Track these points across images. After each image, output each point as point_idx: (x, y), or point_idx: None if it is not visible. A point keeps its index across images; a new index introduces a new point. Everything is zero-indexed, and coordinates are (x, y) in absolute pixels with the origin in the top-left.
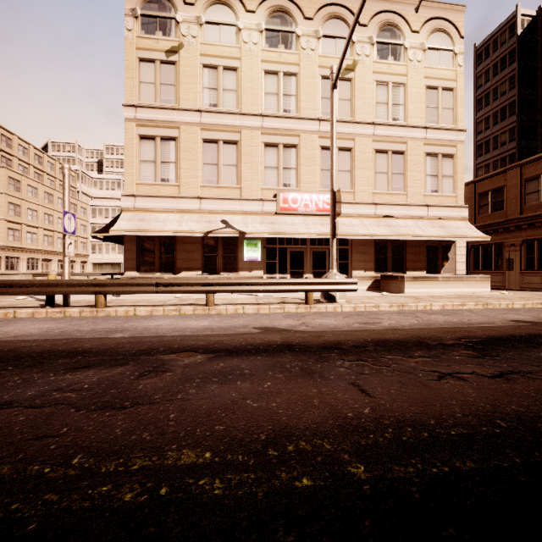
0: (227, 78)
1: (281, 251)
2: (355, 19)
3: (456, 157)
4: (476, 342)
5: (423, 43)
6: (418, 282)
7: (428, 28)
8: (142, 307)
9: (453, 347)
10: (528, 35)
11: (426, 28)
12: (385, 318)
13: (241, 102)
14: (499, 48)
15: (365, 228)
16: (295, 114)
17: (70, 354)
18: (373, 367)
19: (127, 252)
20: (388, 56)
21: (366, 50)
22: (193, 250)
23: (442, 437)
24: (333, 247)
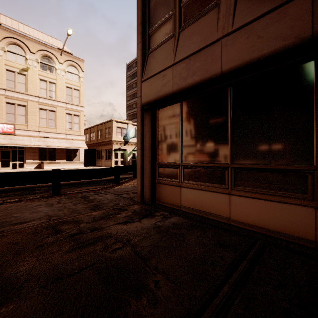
0: None
1: None
2: None
3: (80, 116)
4: None
5: (65, 69)
6: (51, 164)
7: (67, 63)
8: None
9: None
10: None
11: (66, 63)
12: None
13: None
14: (133, 69)
15: (30, 141)
16: None
17: None
18: None
19: None
20: (47, 69)
21: (34, 64)
22: None
23: None
24: None
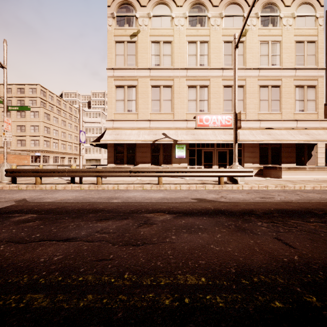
0: (165, 48)
1: (198, 151)
2: (253, 2)
3: (318, 87)
4: None
5: (293, 13)
6: (291, 171)
7: (296, 2)
8: (122, 185)
9: None
10: None
11: (295, 3)
12: (275, 194)
13: (174, 62)
14: None
15: (253, 136)
16: (207, 66)
17: (94, 211)
18: (284, 227)
19: (109, 153)
20: (268, 24)
21: (253, 22)
22: (145, 151)
23: None
24: (235, 149)
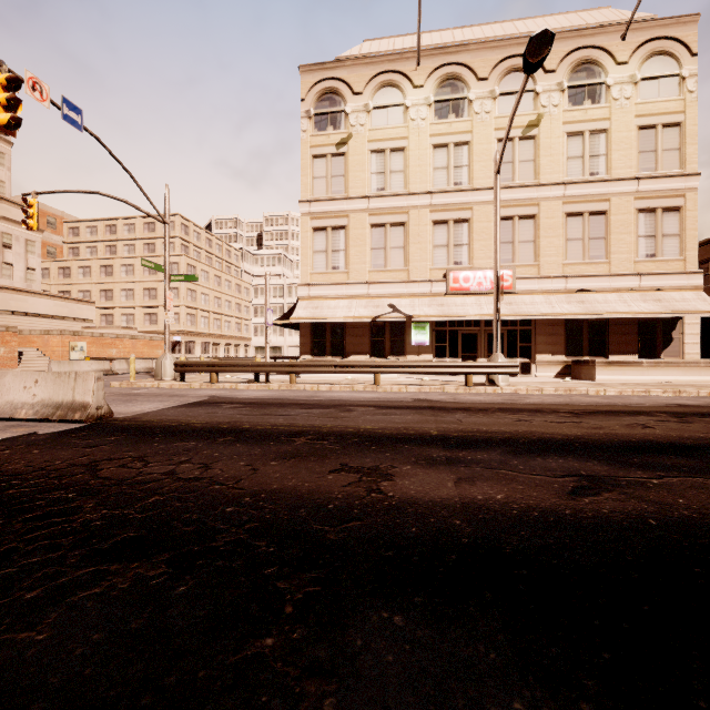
0: (394, 160)
1: (452, 334)
2: (510, 119)
3: (685, 209)
4: (586, 412)
5: (633, 75)
6: (614, 368)
7: (640, 55)
8: (323, 385)
9: (558, 413)
10: None
11: (638, 55)
12: (535, 398)
13: (409, 182)
14: None
15: (550, 306)
16: (467, 186)
17: (296, 404)
18: (479, 416)
19: (302, 338)
20: (583, 100)
21: (554, 99)
22: (361, 334)
23: (482, 431)
24: (496, 331)
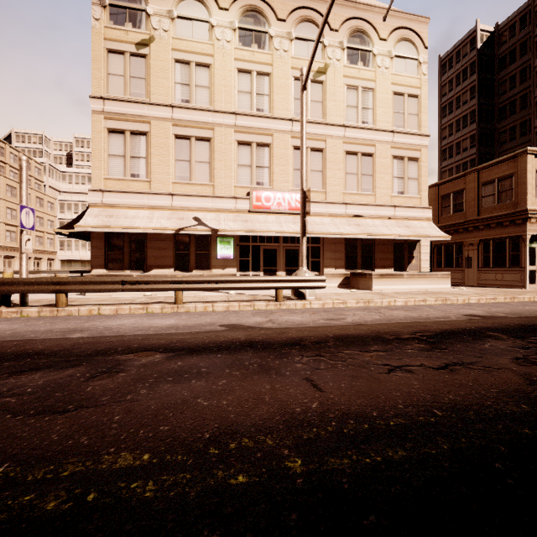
0: (200, 74)
1: (254, 249)
2: (322, 23)
3: (421, 160)
4: (429, 336)
5: (390, 51)
6: (385, 279)
7: (395, 37)
8: (107, 306)
9: (408, 341)
10: (486, 49)
11: (393, 36)
12: (350, 314)
13: (214, 100)
14: (461, 60)
15: (336, 227)
16: (268, 114)
17: (19, 356)
18: (329, 362)
19: (94, 249)
20: (358, 61)
21: (337, 54)
22: (164, 247)
23: (381, 428)
24: (303, 245)
